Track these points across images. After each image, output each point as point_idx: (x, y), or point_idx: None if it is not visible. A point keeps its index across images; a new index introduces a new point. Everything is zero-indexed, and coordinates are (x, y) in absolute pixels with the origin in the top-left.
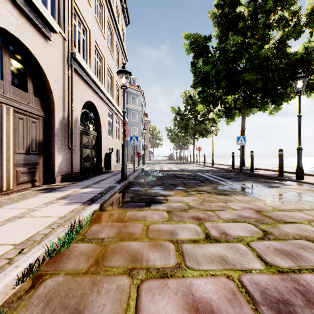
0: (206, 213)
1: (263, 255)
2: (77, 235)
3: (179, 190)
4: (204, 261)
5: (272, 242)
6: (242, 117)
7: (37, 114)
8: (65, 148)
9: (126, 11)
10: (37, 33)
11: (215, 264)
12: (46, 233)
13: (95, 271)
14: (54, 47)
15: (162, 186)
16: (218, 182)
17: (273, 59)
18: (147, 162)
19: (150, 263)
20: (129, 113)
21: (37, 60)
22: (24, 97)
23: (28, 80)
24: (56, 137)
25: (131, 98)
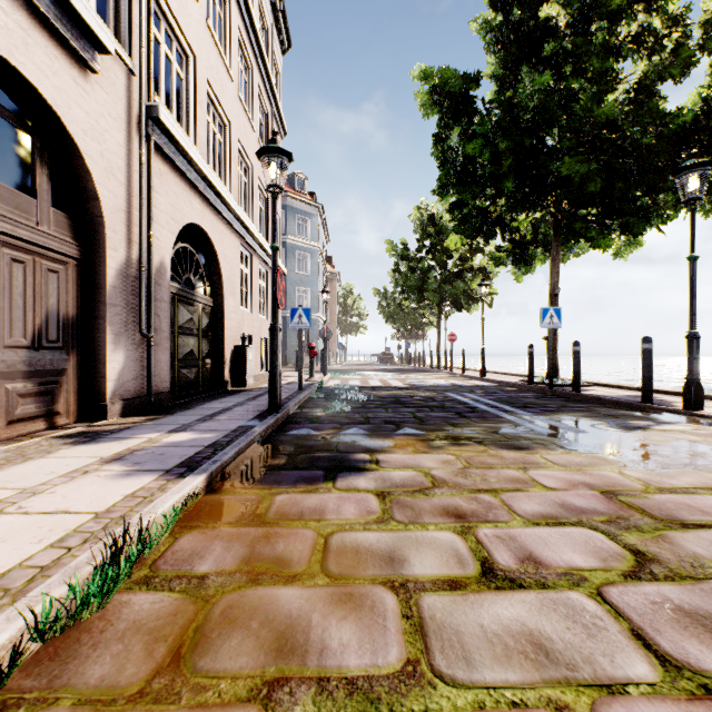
0: (477, 498)
1: (648, 631)
2: (135, 567)
3: (408, 437)
4: (484, 652)
5: (663, 586)
6: (551, 262)
7: (61, 250)
8: (131, 334)
9: (284, 18)
10: (58, 52)
11: (516, 663)
12: (45, 565)
13: (168, 689)
14: (103, 89)
15: (365, 427)
16: (499, 417)
17: (628, 125)
18: (332, 368)
19: (329, 660)
20: (291, 255)
21: (60, 117)
22: (26, 208)
23: (37, 167)
24: (110, 307)
25: (295, 222)
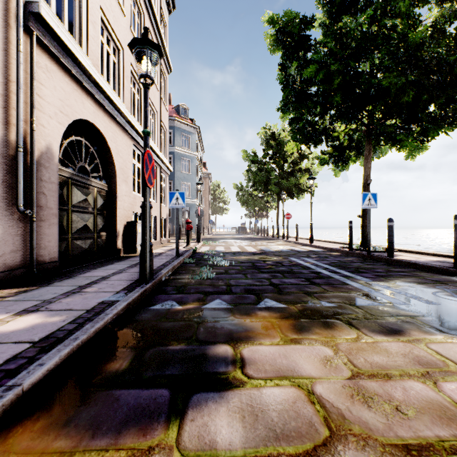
0: None
1: None
2: None
3: (271, 312)
4: None
5: None
6: (365, 160)
7: None
8: (9, 210)
9: None
10: None
11: None
12: None
13: None
14: None
15: (228, 297)
16: (344, 283)
17: (436, 46)
18: (205, 237)
19: None
20: (178, 160)
21: None
22: None
23: None
24: None
25: (180, 138)
